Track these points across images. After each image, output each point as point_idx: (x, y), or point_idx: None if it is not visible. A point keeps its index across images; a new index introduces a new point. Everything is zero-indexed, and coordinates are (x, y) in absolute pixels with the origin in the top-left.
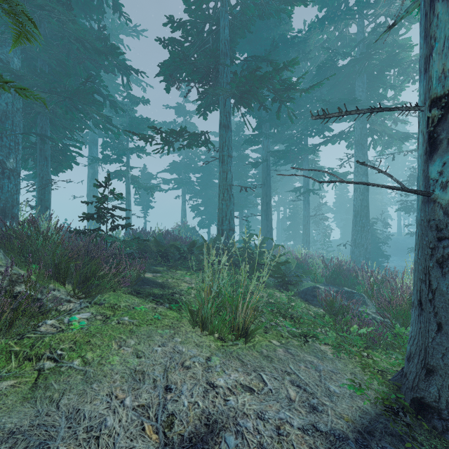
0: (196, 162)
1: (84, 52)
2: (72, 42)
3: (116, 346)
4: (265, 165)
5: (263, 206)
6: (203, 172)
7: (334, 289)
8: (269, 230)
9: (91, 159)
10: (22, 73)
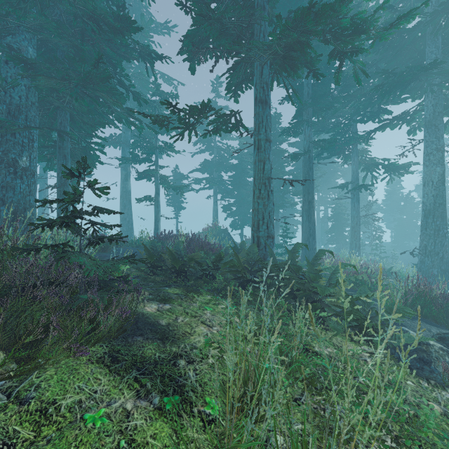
0: (228, 160)
1: (97, 31)
2: (86, 22)
3: None
4: (307, 158)
5: (304, 205)
6: (235, 171)
7: (426, 327)
8: (311, 233)
9: (121, 159)
10: (34, 61)
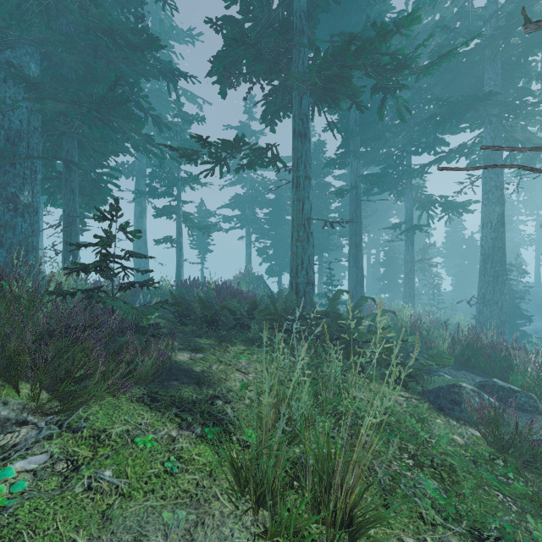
0: (263, 194)
1: (114, 48)
2: (100, 37)
3: None
4: (354, 194)
5: (351, 249)
6: (272, 207)
7: (471, 377)
8: (359, 280)
9: (135, 193)
10: (38, 80)
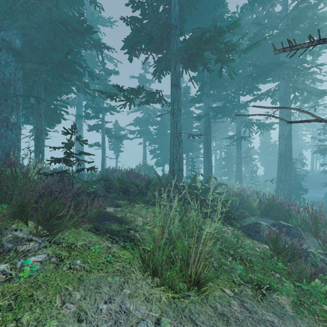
0: (153, 117)
1: (66, 32)
2: (58, 25)
3: (59, 302)
4: (206, 118)
5: (205, 150)
6: (158, 125)
7: (269, 221)
8: (209, 168)
9: (77, 116)
10: (21, 50)
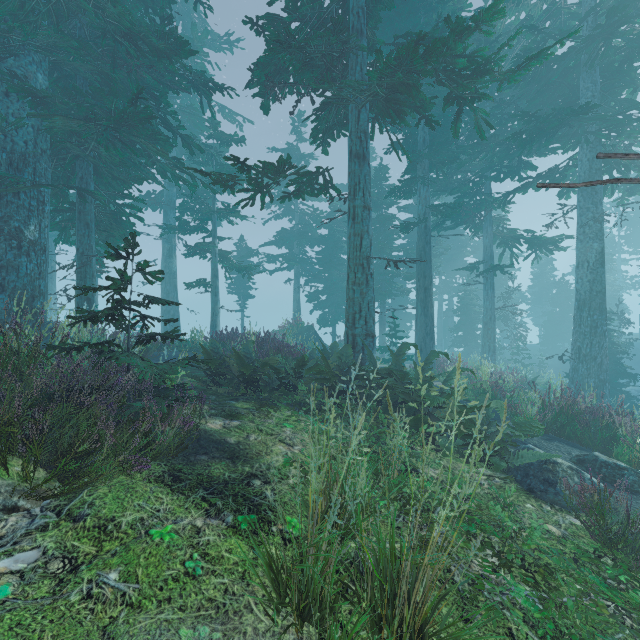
0: (314, 229)
1: (135, 55)
2: (119, 41)
3: None
4: (422, 229)
5: (419, 294)
6: (324, 244)
7: (566, 449)
8: (428, 332)
9: (163, 228)
10: (47, 94)
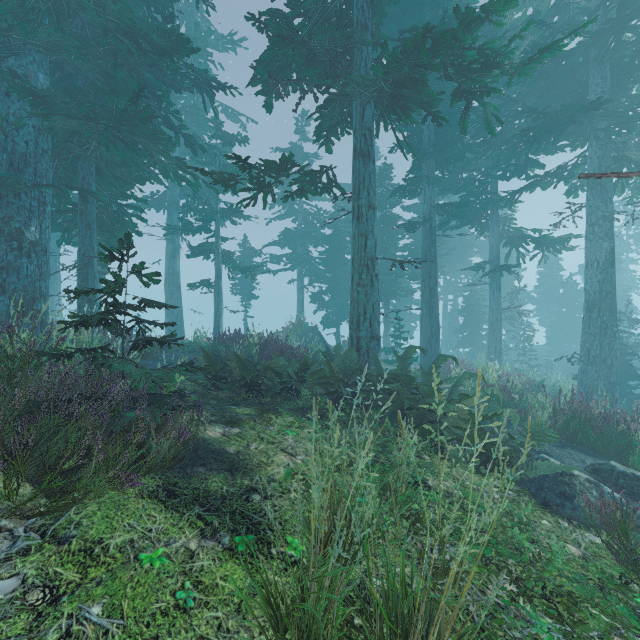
0: (318, 229)
1: (136, 53)
2: (120, 40)
3: None
4: (427, 228)
5: (424, 294)
6: (328, 244)
7: (579, 457)
8: (433, 333)
9: (166, 228)
10: (47, 93)
